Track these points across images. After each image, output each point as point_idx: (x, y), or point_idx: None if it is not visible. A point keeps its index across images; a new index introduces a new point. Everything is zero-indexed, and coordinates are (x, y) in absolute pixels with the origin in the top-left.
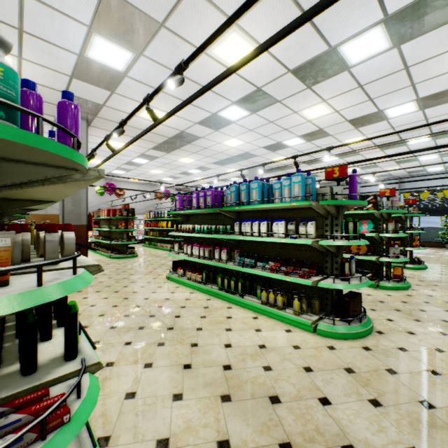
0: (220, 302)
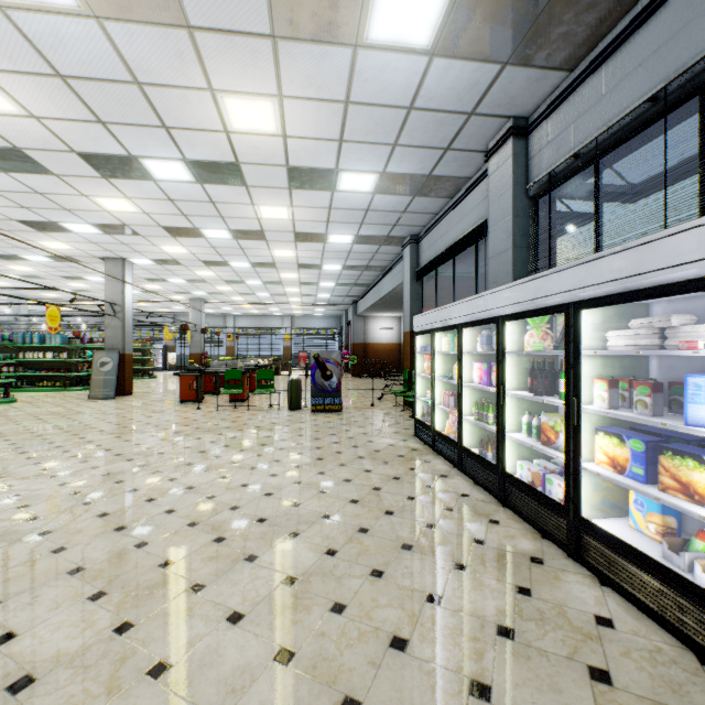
0: (12, 393)
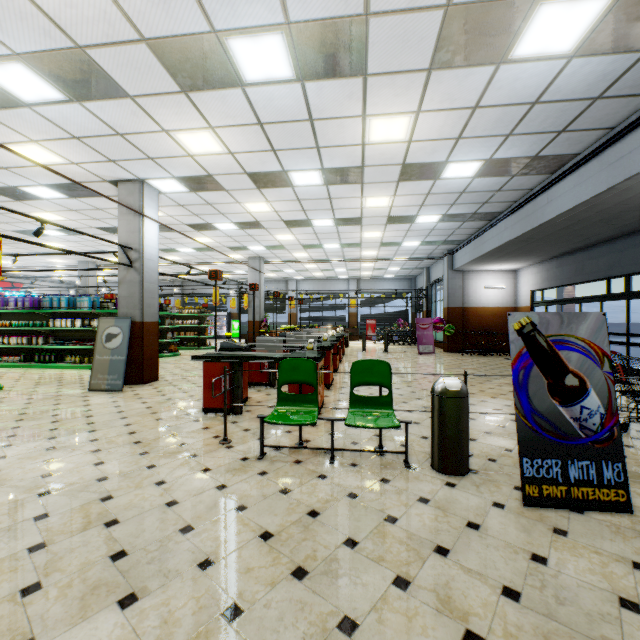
0: (38, 369)
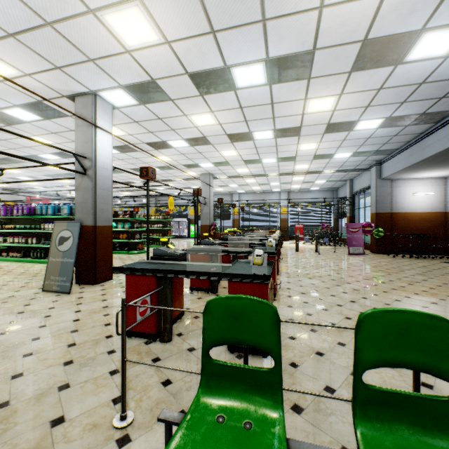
0: (31, 263)
